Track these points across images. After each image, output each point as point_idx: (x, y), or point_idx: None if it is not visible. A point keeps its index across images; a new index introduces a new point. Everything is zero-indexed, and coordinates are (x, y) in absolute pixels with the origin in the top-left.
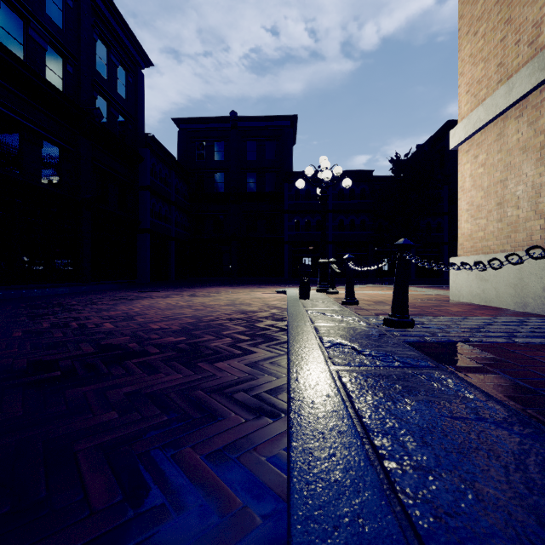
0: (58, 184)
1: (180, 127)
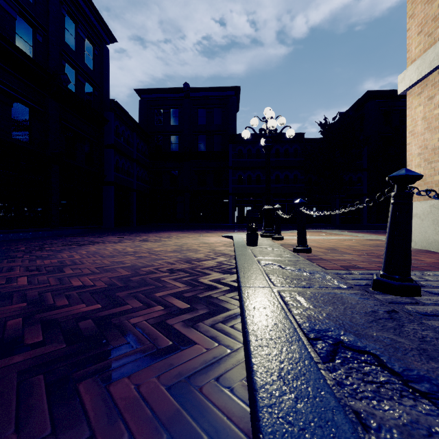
0: (28, 140)
1: (142, 96)
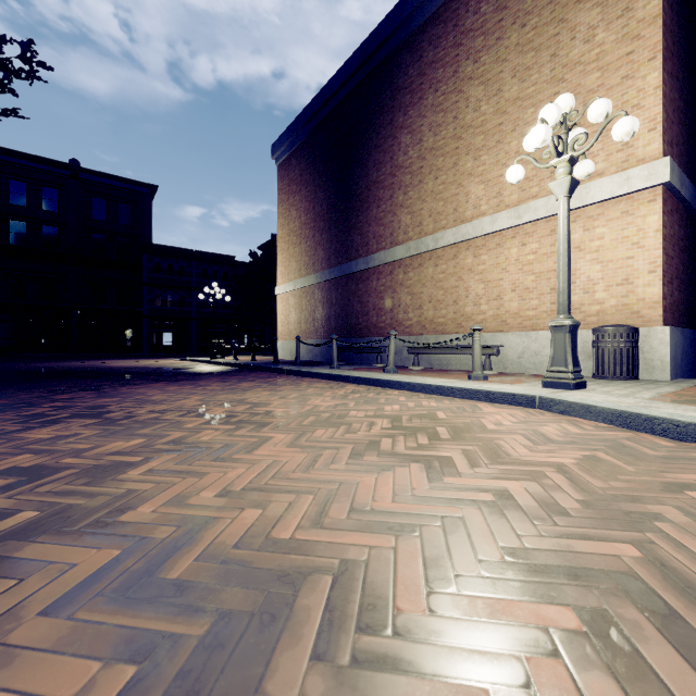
0: None
1: None
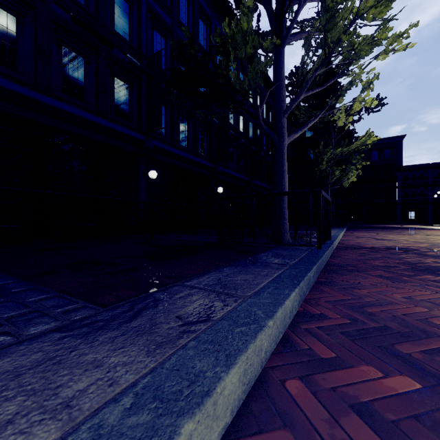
0: None
1: None
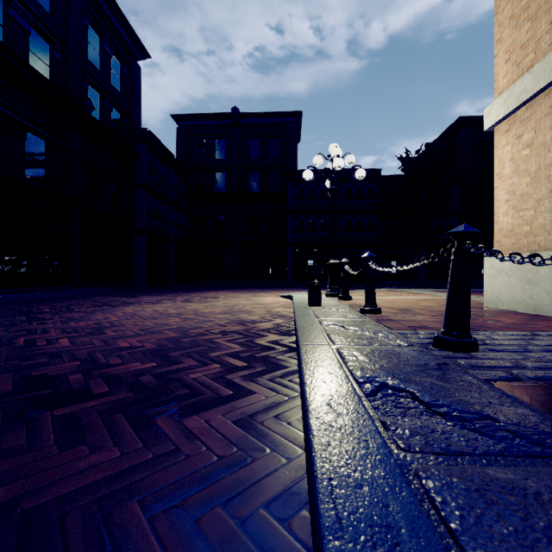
0: (44, 179)
1: (180, 124)
